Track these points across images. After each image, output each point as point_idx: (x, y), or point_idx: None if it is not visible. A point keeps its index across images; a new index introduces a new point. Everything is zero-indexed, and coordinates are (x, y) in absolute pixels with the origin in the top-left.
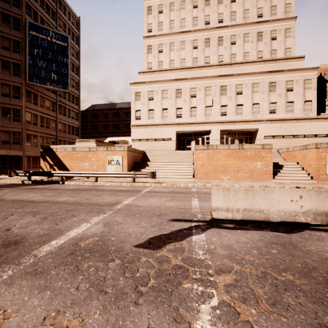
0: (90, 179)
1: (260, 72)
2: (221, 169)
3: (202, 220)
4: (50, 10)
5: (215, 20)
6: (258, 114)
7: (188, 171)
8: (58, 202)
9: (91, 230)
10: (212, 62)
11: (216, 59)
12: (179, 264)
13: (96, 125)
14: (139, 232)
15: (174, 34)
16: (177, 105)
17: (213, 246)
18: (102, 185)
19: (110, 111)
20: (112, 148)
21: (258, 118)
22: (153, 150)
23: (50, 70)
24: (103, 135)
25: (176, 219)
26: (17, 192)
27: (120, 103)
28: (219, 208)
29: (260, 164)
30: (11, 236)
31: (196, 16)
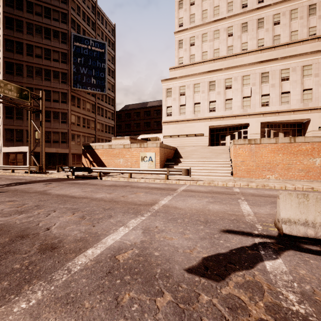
0: (125, 175)
1: (313, 51)
2: (266, 166)
3: (266, 235)
4: (90, 22)
5: (254, 1)
6: (309, 101)
7: (225, 169)
8: (96, 199)
9: (130, 237)
10: (251, 48)
11: (254, 44)
12: (265, 318)
13: (129, 124)
14: (187, 247)
15: (207, 24)
16: (210, 98)
17: (308, 286)
18: (136, 182)
19: (142, 110)
20: (145, 145)
21: (310, 106)
22: (184, 146)
23: (90, 76)
24: (136, 133)
25: (229, 229)
26: (62, 186)
27: (151, 102)
28: (291, 220)
29: (320, 161)
30: (49, 237)
31: (231, 0)
